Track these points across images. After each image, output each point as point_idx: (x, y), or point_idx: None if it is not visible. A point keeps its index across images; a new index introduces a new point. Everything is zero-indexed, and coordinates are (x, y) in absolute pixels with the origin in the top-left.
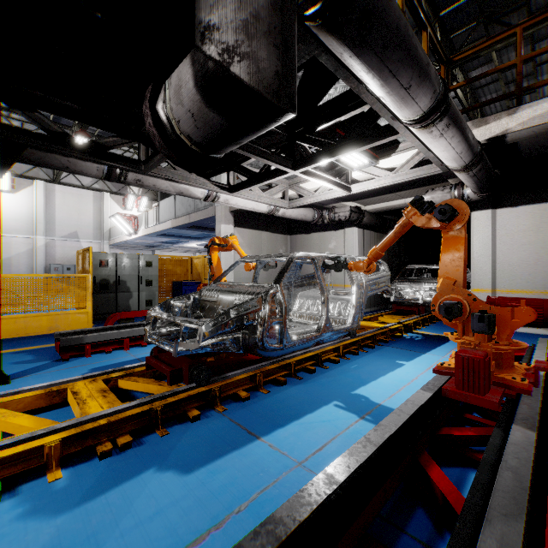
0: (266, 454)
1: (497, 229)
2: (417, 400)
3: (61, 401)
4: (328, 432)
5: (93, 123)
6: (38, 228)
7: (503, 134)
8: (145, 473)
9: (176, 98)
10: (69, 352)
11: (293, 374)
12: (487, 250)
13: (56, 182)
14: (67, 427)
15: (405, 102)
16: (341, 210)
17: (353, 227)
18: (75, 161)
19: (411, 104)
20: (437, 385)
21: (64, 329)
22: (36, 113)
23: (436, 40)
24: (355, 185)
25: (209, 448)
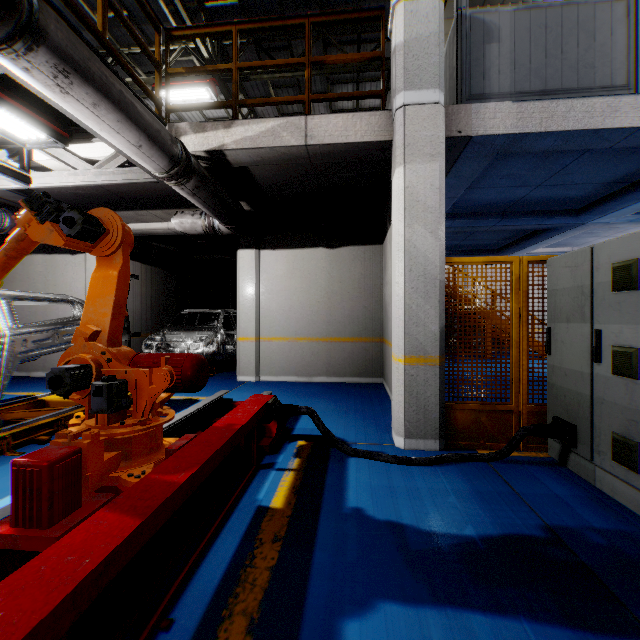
0: None
1: (261, 272)
2: None
3: None
4: None
5: None
6: None
7: (220, 150)
8: None
9: None
10: None
11: None
12: (252, 294)
13: None
14: None
15: None
16: None
17: None
18: None
19: None
20: None
21: None
22: None
23: None
24: (38, 174)
25: None
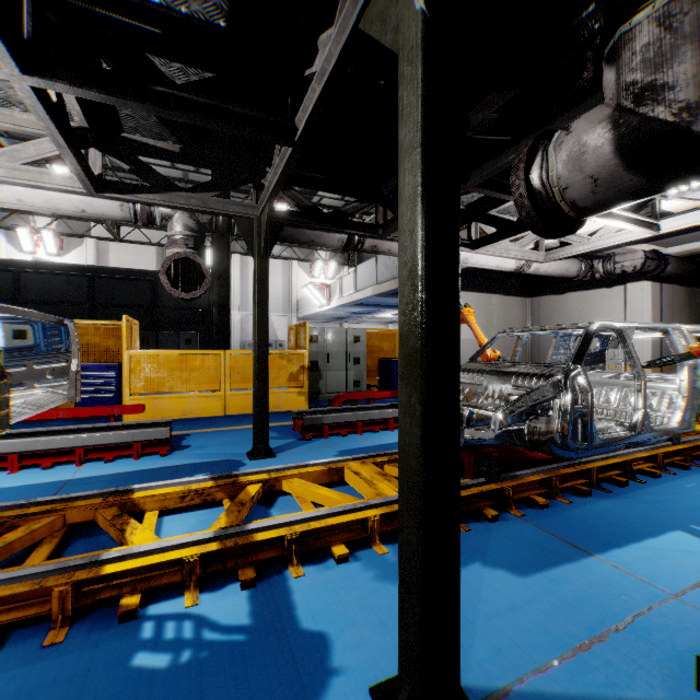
0: (615, 575)
1: None
2: None
3: (338, 479)
4: (697, 566)
5: (337, 191)
6: (234, 303)
7: None
8: (471, 565)
9: (572, 165)
10: (310, 432)
11: (594, 484)
12: None
13: (250, 254)
14: (379, 504)
15: None
16: (626, 257)
17: (641, 281)
18: (320, 234)
19: None
20: None
21: (285, 408)
22: (291, 191)
23: None
24: (668, 220)
25: (531, 554)
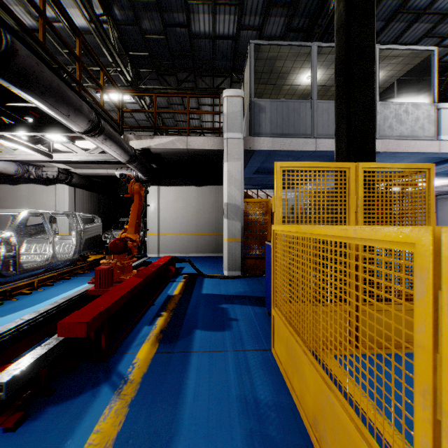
0: None
1: (161, 198)
2: (71, 296)
3: None
4: None
5: None
6: None
7: (148, 148)
8: None
9: None
10: None
11: None
12: (155, 210)
13: None
14: None
15: (69, 121)
16: (49, 169)
17: (64, 184)
18: None
19: (74, 123)
20: (90, 287)
21: None
22: None
23: (111, 78)
24: (57, 154)
25: None
